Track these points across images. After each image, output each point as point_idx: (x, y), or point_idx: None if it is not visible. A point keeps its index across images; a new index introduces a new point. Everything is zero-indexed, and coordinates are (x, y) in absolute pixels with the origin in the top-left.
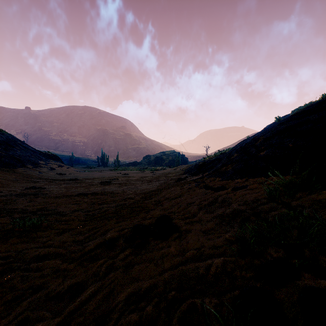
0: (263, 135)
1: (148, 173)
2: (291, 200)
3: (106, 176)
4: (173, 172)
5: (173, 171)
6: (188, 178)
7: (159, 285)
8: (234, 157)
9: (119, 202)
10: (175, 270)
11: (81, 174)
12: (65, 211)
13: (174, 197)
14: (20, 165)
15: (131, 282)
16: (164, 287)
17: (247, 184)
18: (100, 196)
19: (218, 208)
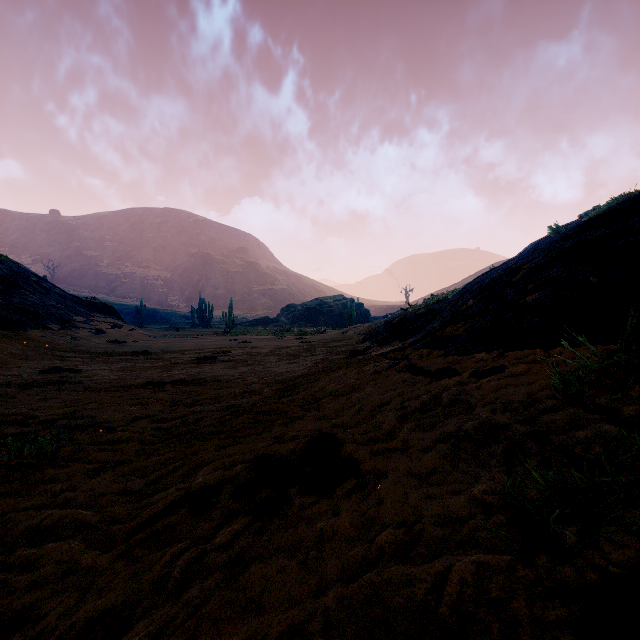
0: (527, 261)
1: (292, 341)
2: (618, 404)
3: (207, 346)
4: (341, 339)
5: (342, 336)
6: (372, 349)
7: (312, 630)
8: (467, 306)
9: (229, 402)
10: (353, 586)
11: (158, 342)
12: (114, 421)
13: (344, 392)
14: (33, 324)
15: (242, 614)
16: (324, 637)
17: (504, 363)
18: (191, 388)
19: (444, 418)
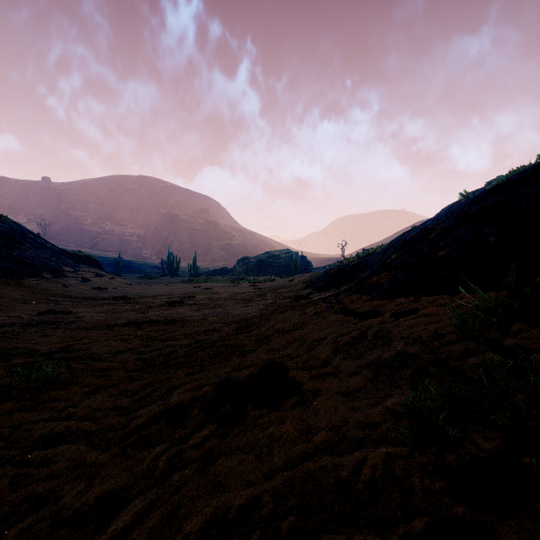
0: (440, 222)
1: (246, 288)
2: (502, 337)
3: (176, 292)
4: (287, 286)
5: (288, 283)
6: (313, 295)
7: (265, 501)
8: (391, 259)
9: (195, 338)
10: (294, 471)
11: (134, 289)
12: (102, 353)
13: (290, 329)
14: (30, 273)
15: (212, 492)
16: (274, 506)
17: (418, 306)
18: (164, 327)
19: (368, 350)
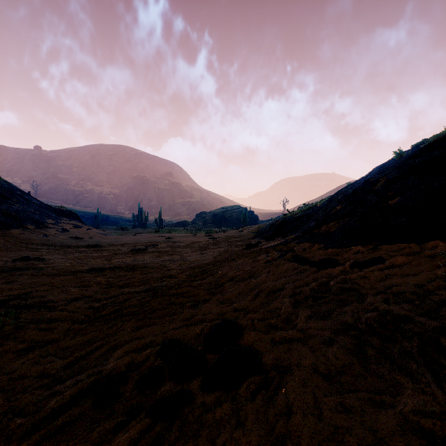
0: (383, 175)
1: (203, 237)
2: None
3: (142, 241)
4: (238, 236)
5: (239, 234)
6: (262, 243)
7: None
8: (336, 210)
9: (151, 285)
10: None
11: (106, 238)
12: (57, 301)
13: (243, 277)
14: (15, 225)
15: None
16: None
17: (381, 255)
18: (124, 273)
19: (337, 306)
